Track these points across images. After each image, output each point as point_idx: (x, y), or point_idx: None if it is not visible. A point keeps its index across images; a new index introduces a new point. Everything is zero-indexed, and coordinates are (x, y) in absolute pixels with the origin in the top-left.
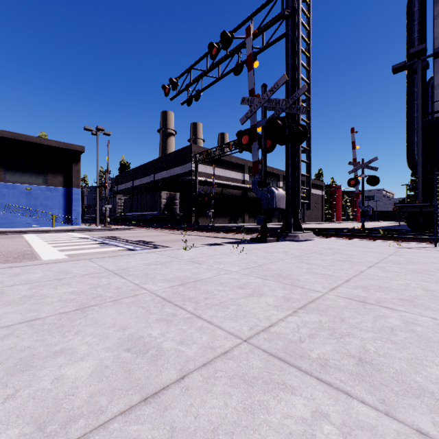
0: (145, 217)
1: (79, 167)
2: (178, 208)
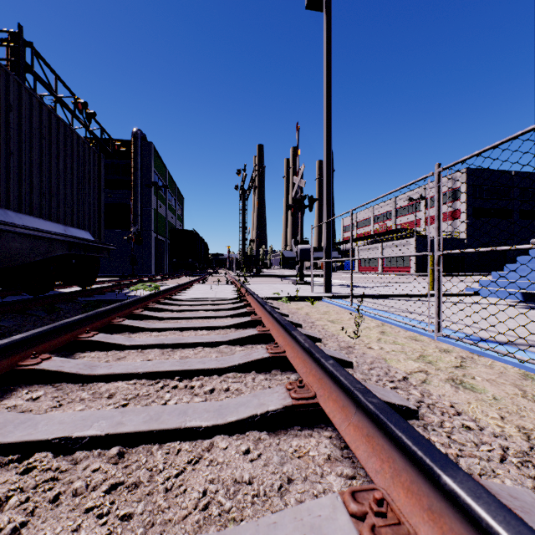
0: None
1: None
2: None
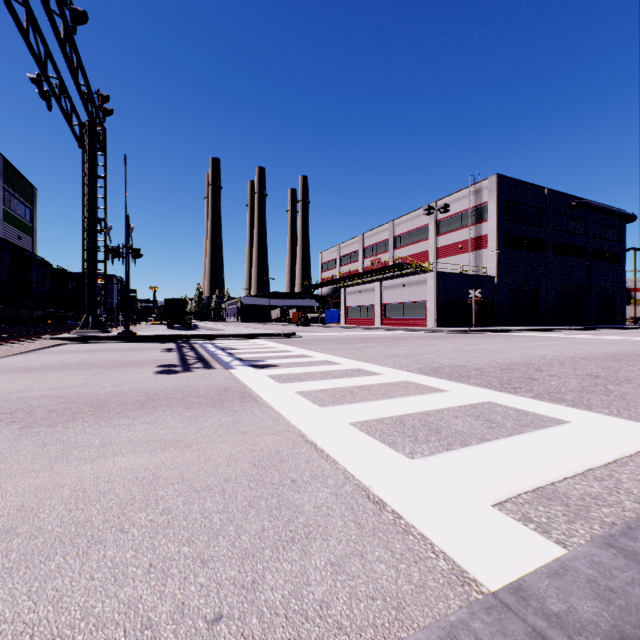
0: None
1: None
2: None
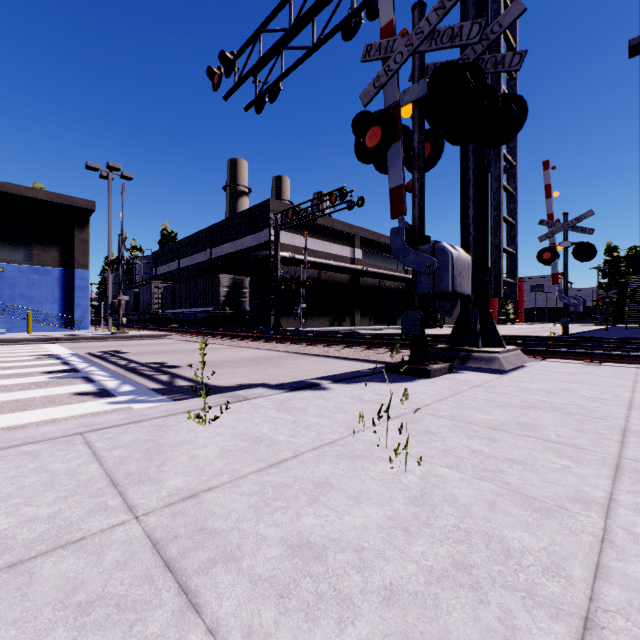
0: (194, 317)
1: (86, 234)
2: (248, 301)
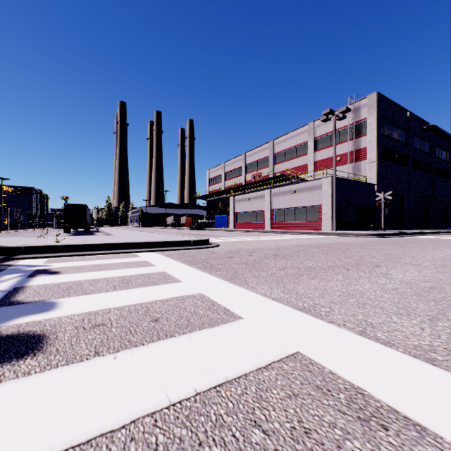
0: None
1: None
2: None
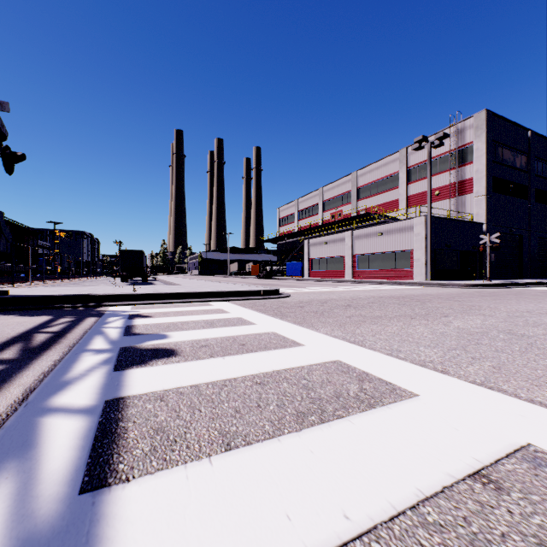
0: None
1: None
2: None
